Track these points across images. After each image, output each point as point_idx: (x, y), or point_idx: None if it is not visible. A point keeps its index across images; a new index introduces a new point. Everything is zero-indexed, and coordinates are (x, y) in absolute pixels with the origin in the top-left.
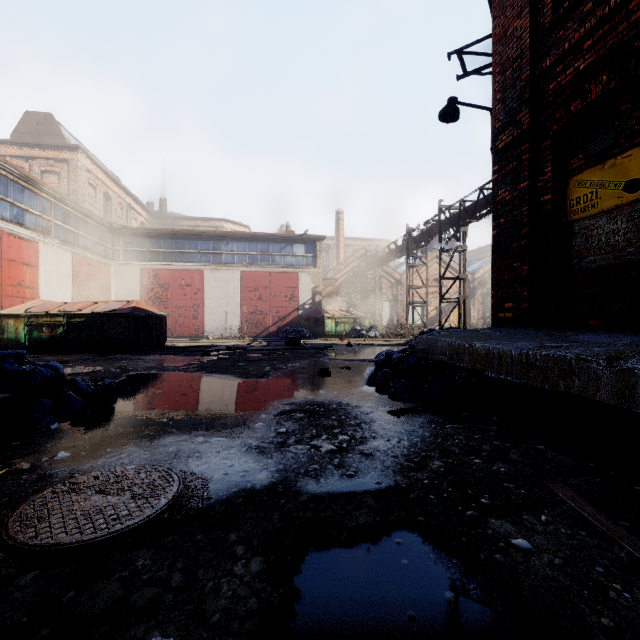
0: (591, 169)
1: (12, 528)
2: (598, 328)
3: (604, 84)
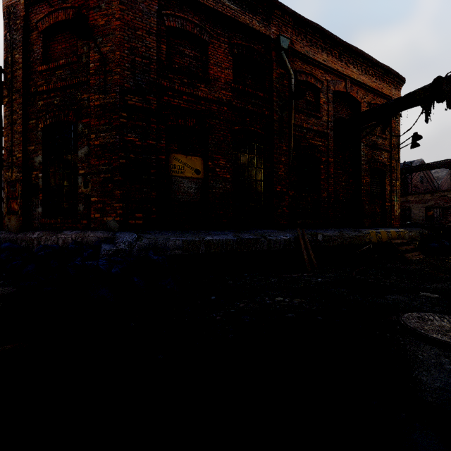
0: (182, 155)
1: None
2: (190, 229)
3: (194, 124)
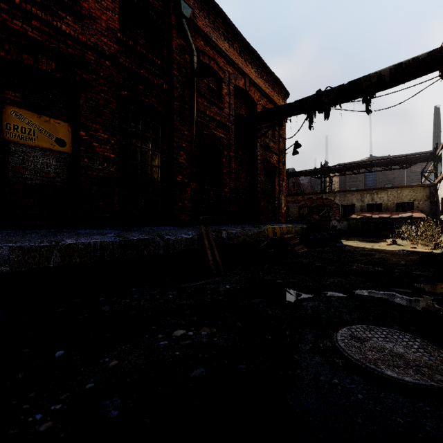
0: (30, 112)
1: (440, 348)
2: (45, 227)
3: (53, 69)
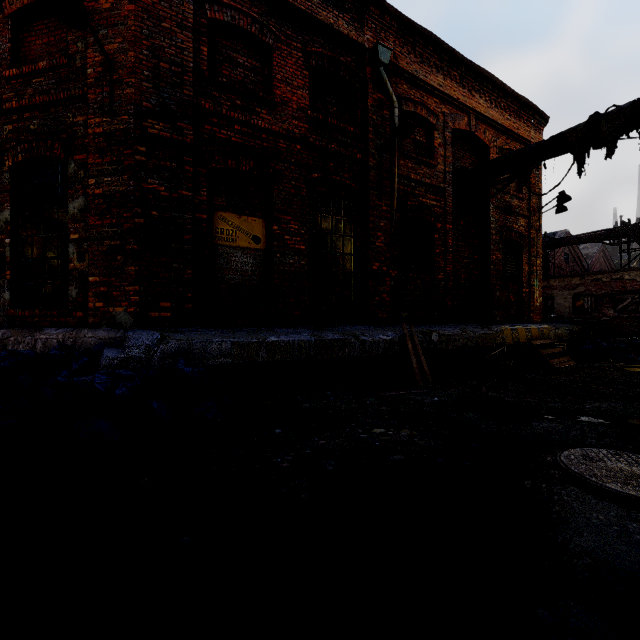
0: (232, 214)
1: None
2: (245, 325)
3: (251, 168)
